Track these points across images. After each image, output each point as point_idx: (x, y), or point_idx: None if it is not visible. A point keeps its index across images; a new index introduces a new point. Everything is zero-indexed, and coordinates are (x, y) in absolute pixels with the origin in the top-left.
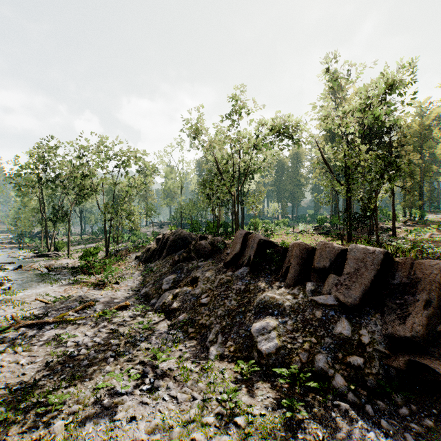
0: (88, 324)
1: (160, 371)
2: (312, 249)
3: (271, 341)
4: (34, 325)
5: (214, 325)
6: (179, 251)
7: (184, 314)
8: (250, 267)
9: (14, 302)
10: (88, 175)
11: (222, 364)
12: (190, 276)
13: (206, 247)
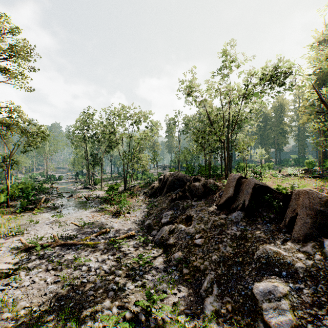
0: (102, 249)
1: (153, 320)
2: (326, 199)
3: (283, 313)
4: (65, 245)
5: (209, 271)
6: (176, 189)
7: (179, 252)
8: (245, 211)
9: (60, 223)
10: (113, 132)
11: (220, 325)
12: (185, 214)
13: (199, 188)
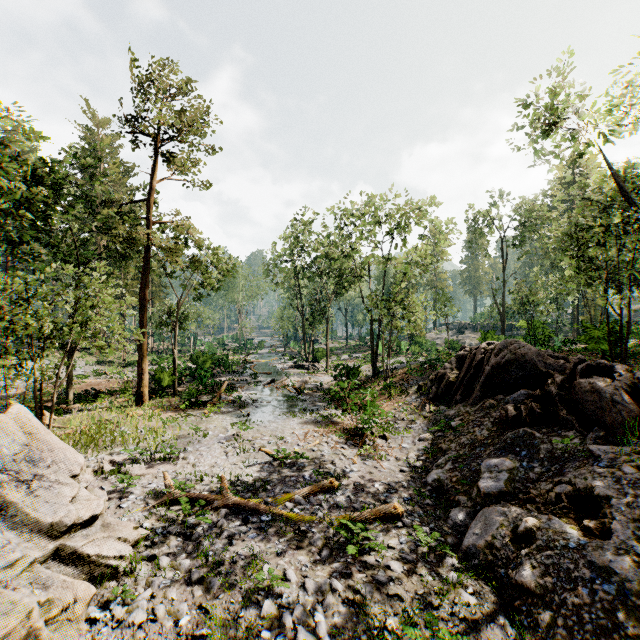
0: (317, 545)
1: None
2: None
3: None
4: (241, 508)
5: None
6: (512, 390)
7: None
8: None
9: (243, 443)
10: (349, 254)
11: None
12: (565, 480)
13: (615, 399)
